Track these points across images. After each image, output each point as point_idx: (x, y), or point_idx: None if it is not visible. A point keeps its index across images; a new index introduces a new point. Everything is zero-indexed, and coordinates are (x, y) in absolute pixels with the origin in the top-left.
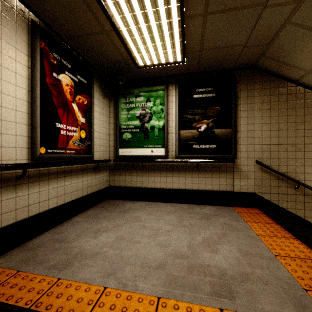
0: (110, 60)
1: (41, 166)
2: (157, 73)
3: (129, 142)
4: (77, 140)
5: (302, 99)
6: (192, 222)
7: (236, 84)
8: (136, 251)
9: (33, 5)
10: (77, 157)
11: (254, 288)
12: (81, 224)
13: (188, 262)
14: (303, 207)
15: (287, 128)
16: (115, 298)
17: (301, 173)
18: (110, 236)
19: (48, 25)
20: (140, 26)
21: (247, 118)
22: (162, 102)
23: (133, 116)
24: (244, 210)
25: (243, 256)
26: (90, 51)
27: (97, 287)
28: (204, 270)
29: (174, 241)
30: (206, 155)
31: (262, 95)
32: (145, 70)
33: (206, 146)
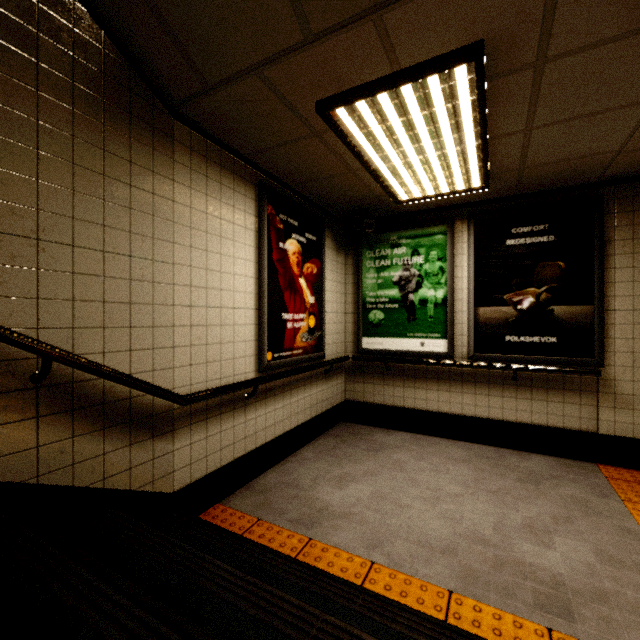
0: (352, 198)
1: (270, 381)
2: (432, 204)
3: (381, 326)
4: (305, 332)
5: None
6: (502, 484)
7: (605, 214)
8: (406, 521)
9: (262, 162)
10: (306, 359)
11: (615, 616)
12: (314, 464)
13: (495, 552)
14: None
15: None
16: (389, 578)
17: None
18: (362, 489)
19: (274, 177)
20: (408, 160)
21: (633, 284)
22: (442, 255)
23: (388, 282)
24: (624, 474)
25: (604, 564)
26: (324, 193)
27: (362, 559)
28: (523, 571)
29: (469, 514)
30: (535, 357)
31: None
32: (410, 204)
33: (534, 338)
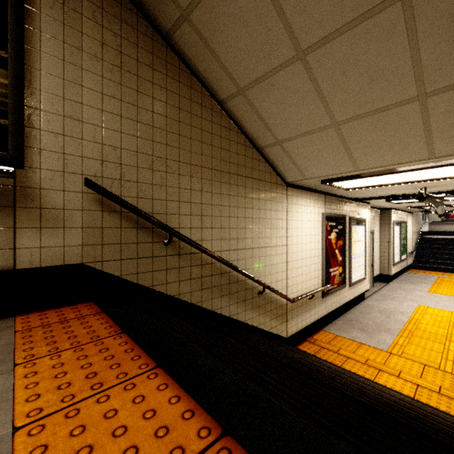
0: None
1: None
2: None
3: None
4: None
5: (175, 77)
6: None
7: None
8: None
9: None
10: None
11: None
12: None
13: None
14: (178, 277)
15: (153, 124)
16: None
17: (175, 214)
18: None
19: None
20: None
21: (64, 64)
22: None
23: None
24: (51, 316)
25: None
26: None
27: None
28: None
29: None
30: None
31: (102, 25)
32: None
33: None
